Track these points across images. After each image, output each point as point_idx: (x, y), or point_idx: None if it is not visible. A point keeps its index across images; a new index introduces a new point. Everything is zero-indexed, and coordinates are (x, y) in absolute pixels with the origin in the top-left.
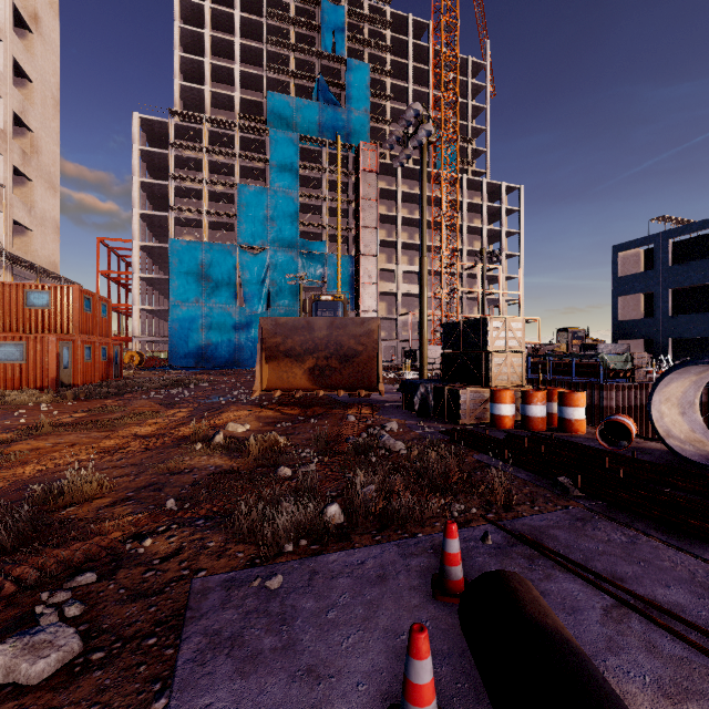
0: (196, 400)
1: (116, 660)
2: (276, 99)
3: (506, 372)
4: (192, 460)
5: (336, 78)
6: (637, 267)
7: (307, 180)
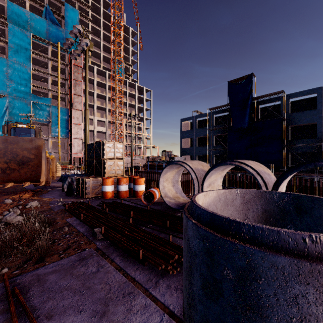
0: None
1: None
2: (15, 7)
3: (115, 169)
4: None
5: (58, 11)
6: (188, 128)
7: (38, 61)
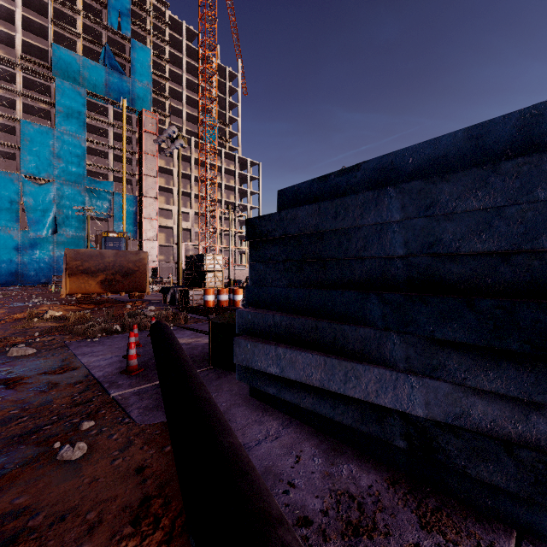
0: (4, 305)
1: (50, 351)
2: (62, 52)
3: (214, 281)
4: (35, 324)
5: (121, 49)
6: None
7: (94, 128)
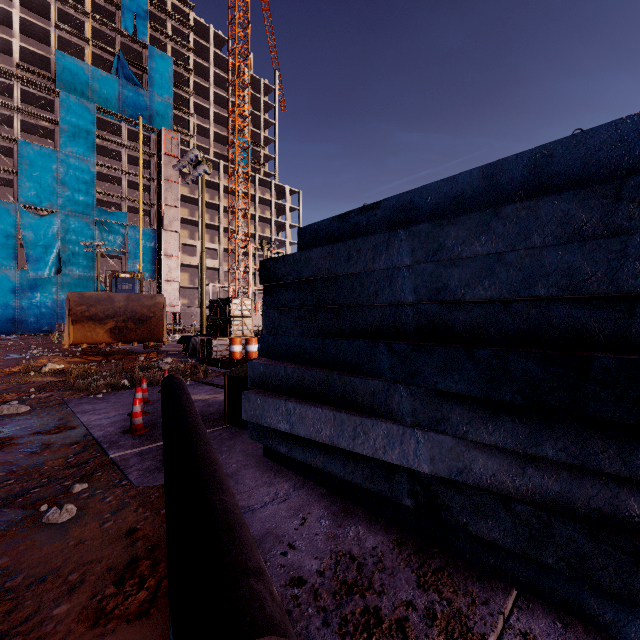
0: None
1: (46, 408)
2: (68, 60)
3: (242, 329)
4: (31, 379)
5: (138, 58)
6: None
7: (105, 150)
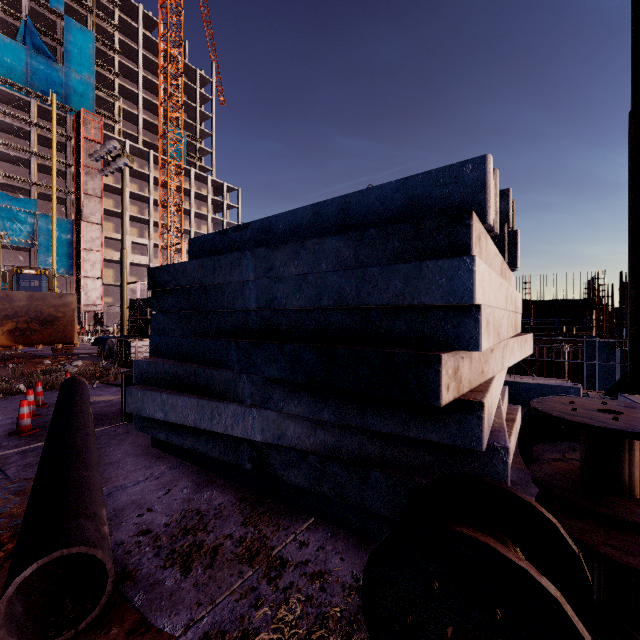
0: None
1: None
2: None
3: None
4: None
5: (51, 27)
6: None
7: (9, 126)
